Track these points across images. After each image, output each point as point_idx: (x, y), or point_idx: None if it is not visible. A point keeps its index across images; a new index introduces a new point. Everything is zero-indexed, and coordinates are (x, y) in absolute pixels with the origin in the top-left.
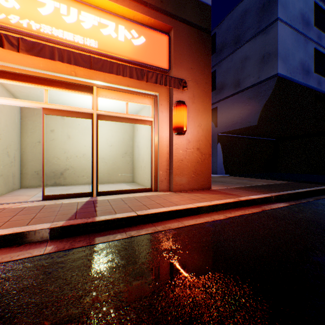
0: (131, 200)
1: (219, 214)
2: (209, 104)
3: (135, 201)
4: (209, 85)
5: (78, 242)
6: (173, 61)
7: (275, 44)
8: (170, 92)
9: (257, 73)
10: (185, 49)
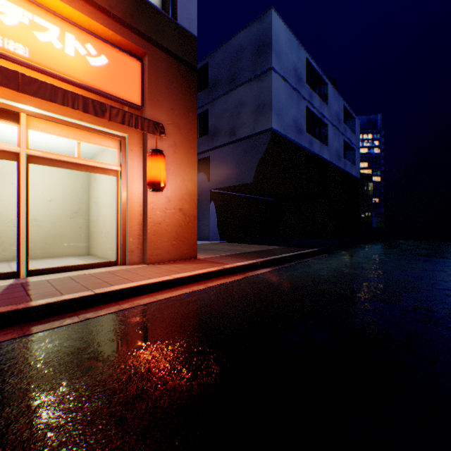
0: (86, 278)
1: (200, 284)
2: (195, 156)
3: (93, 278)
4: (196, 133)
5: (4, 335)
6: (149, 96)
7: (270, 95)
8: (145, 136)
9: (253, 123)
10: (164, 84)
